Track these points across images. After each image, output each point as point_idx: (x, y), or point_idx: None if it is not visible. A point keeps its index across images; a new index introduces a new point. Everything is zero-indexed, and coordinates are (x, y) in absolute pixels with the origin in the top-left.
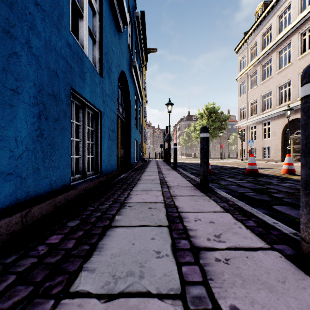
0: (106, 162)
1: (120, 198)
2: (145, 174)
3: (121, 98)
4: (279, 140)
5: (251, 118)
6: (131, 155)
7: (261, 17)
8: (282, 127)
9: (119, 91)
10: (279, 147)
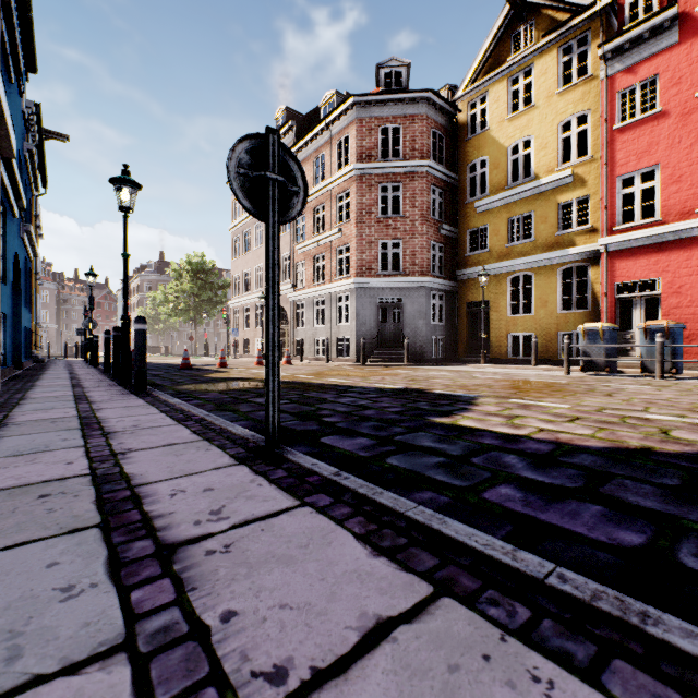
0: (8, 357)
1: (35, 378)
2: (50, 371)
3: None
4: None
5: (246, 296)
6: (22, 350)
7: None
8: None
9: None
10: None
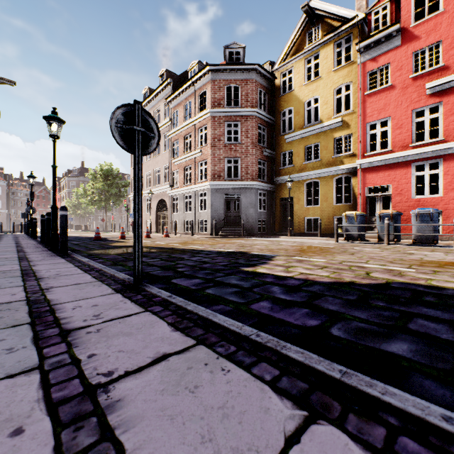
0: None
1: None
2: (2, 242)
3: None
4: (155, 215)
5: None
6: None
7: (145, 103)
8: (156, 204)
9: None
10: (155, 220)
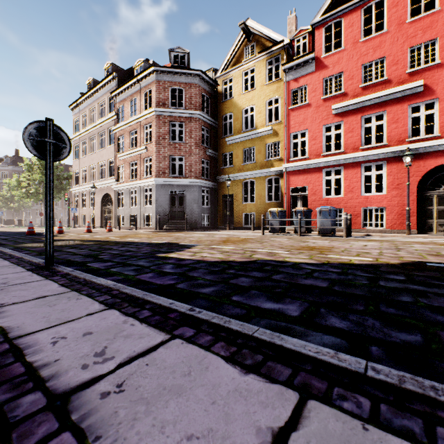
0: None
1: None
2: None
3: None
4: (100, 209)
5: (83, 185)
6: None
7: (89, 94)
8: (101, 199)
9: None
10: (99, 215)
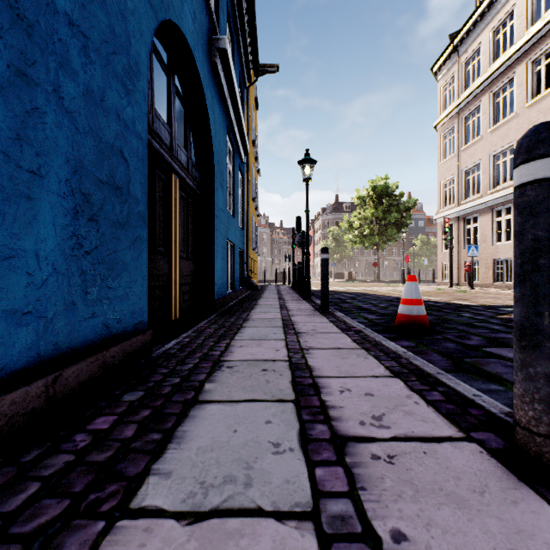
0: (49, 316)
1: None
2: (245, 334)
3: (185, 126)
4: None
5: (468, 202)
6: (216, 276)
7: None
8: None
9: (182, 112)
10: None
